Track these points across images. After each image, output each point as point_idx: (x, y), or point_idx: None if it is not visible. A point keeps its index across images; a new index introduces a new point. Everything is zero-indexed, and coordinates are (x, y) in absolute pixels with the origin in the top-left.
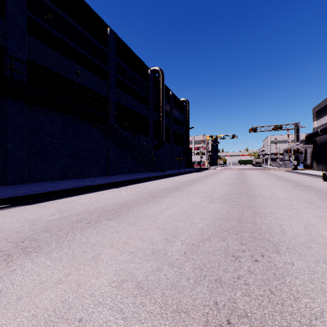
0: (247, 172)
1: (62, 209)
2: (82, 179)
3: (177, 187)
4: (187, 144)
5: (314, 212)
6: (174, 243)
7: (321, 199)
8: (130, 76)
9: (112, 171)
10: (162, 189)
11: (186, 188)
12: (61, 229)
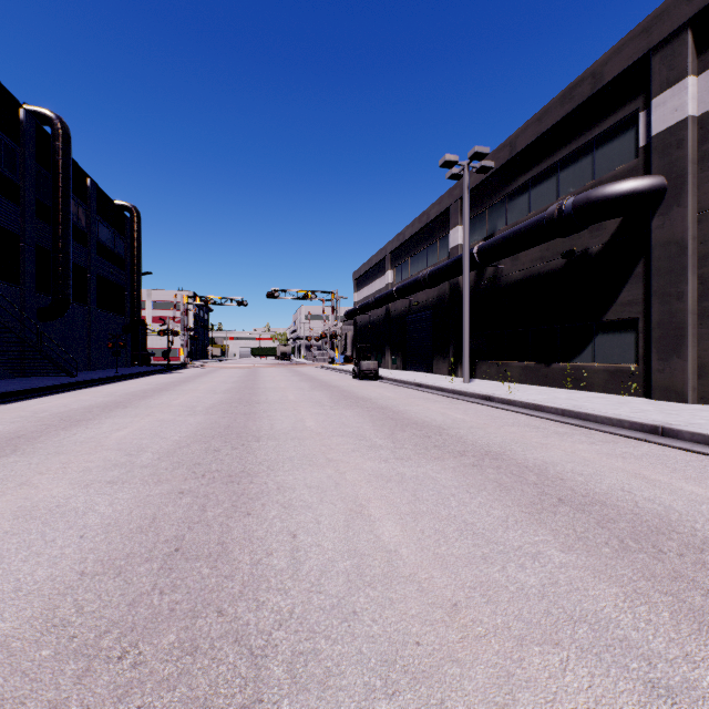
0: (261, 371)
1: None
2: None
3: (121, 403)
4: (135, 311)
5: (314, 410)
6: (143, 455)
7: (332, 398)
8: None
9: None
10: (88, 408)
11: (144, 403)
12: None
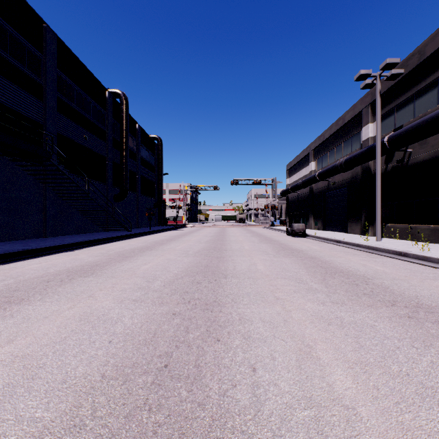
0: (227, 230)
1: (9, 275)
2: (1, 243)
3: (149, 247)
4: (159, 195)
5: (262, 257)
6: (155, 282)
7: (273, 249)
8: (78, 97)
9: (50, 231)
10: (133, 249)
11: (161, 247)
12: (34, 288)
